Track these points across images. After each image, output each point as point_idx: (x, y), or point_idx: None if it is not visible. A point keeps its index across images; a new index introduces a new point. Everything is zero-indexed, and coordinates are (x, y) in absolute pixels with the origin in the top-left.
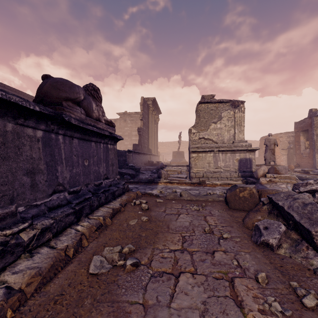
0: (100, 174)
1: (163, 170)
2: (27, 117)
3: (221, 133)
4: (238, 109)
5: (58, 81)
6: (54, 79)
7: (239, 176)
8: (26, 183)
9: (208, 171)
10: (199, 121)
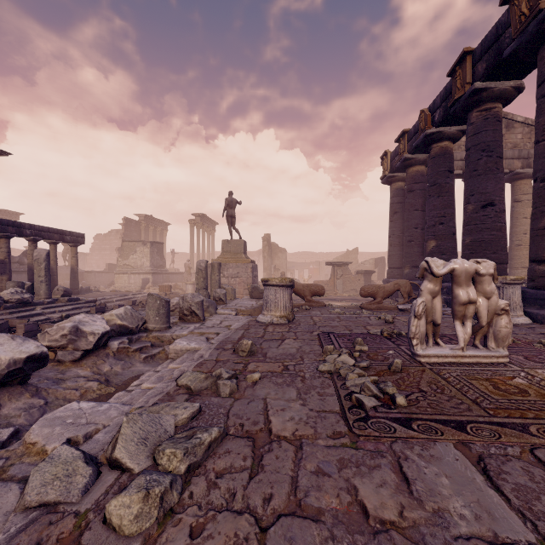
0: None
1: (102, 286)
2: None
3: (137, 262)
4: (146, 246)
5: None
6: None
7: (140, 289)
8: None
9: (124, 286)
10: (124, 253)
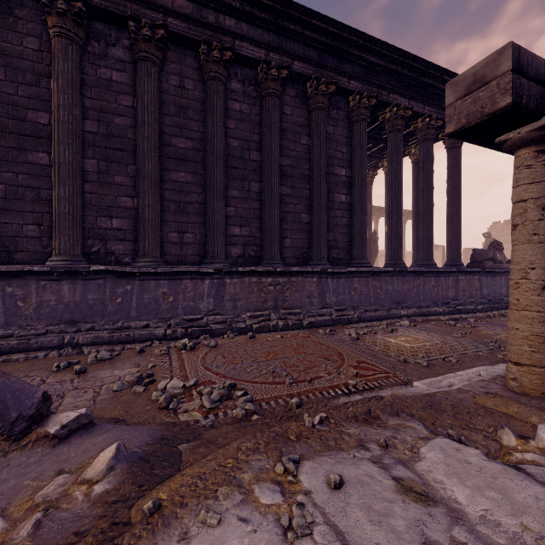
0: (502, 294)
1: None
2: (475, 273)
3: None
4: None
5: (481, 253)
6: (479, 252)
7: None
8: (474, 293)
9: None
10: None
